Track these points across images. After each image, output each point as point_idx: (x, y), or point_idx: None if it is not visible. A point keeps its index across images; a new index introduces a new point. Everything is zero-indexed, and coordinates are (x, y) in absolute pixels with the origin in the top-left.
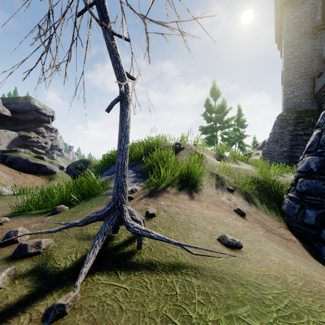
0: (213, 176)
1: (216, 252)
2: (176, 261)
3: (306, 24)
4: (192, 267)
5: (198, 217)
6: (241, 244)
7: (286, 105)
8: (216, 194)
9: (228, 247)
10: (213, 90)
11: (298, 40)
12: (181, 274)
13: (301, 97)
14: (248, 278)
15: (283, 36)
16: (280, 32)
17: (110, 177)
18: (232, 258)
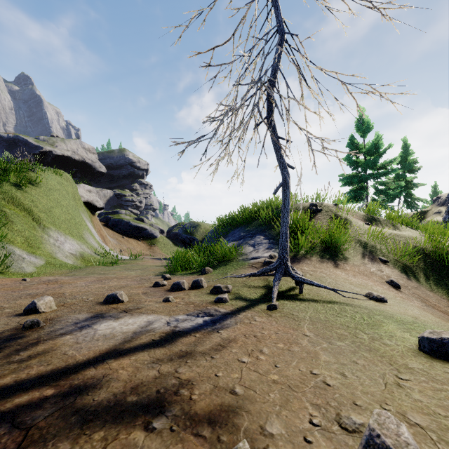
0: (360, 244)
1: (361, 295)
2: (331, 300)
3: None
4: (343, 303)
5: (345, 282)
6: (386, 299)
7: None
8: (364, 264)
9: (373, 300)
10: (361, 122)
11: None
12: (336, 304)
13: None
14: (385, 311)
15: None
16: None
17: (238, 243)
18: (375, 304)
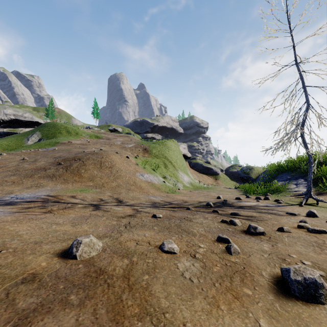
0: None
1: None
2: None
3: None
4: None
5: None
6: None
7: None
8: None
9: None
10: None
11: None
12: None
13: None
14: None
15: None
16: None
17: (285, 182)
18: None
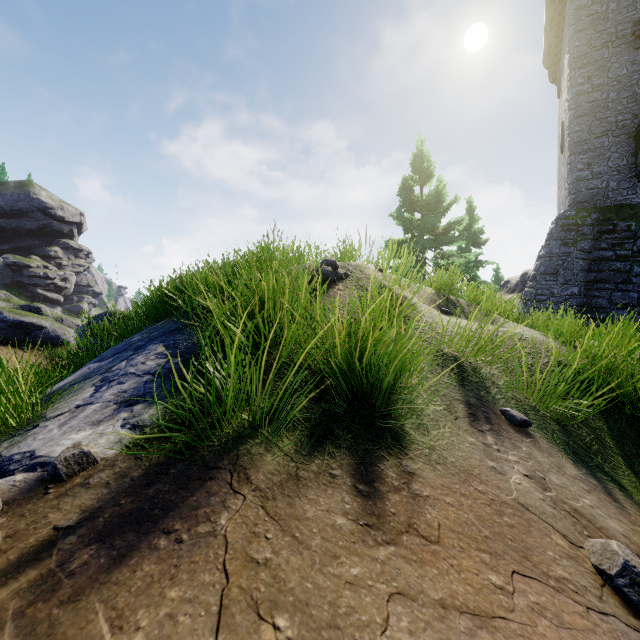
0: (444, 366)
1: None
2: None
3: (619, 16)
4: None
5: None
6: None
7: (574, 195)
8: (480, 458)
9: None
10: (416, 159)
11: (601, 52)
12: None
13: (609, 177)
14: None
15: (568, 44)
16: (557, 41)
17: (94, 368)
18: None
